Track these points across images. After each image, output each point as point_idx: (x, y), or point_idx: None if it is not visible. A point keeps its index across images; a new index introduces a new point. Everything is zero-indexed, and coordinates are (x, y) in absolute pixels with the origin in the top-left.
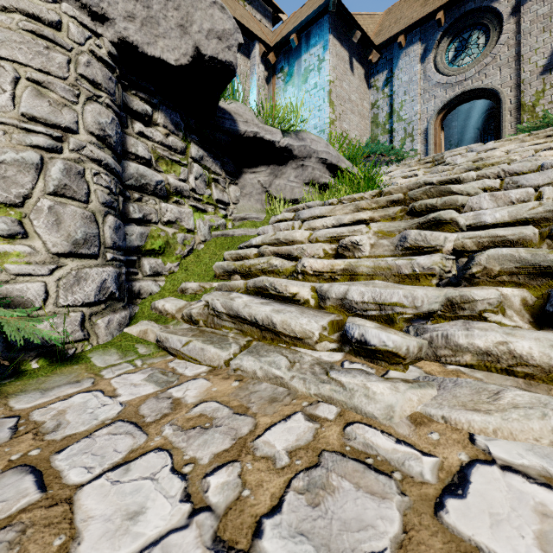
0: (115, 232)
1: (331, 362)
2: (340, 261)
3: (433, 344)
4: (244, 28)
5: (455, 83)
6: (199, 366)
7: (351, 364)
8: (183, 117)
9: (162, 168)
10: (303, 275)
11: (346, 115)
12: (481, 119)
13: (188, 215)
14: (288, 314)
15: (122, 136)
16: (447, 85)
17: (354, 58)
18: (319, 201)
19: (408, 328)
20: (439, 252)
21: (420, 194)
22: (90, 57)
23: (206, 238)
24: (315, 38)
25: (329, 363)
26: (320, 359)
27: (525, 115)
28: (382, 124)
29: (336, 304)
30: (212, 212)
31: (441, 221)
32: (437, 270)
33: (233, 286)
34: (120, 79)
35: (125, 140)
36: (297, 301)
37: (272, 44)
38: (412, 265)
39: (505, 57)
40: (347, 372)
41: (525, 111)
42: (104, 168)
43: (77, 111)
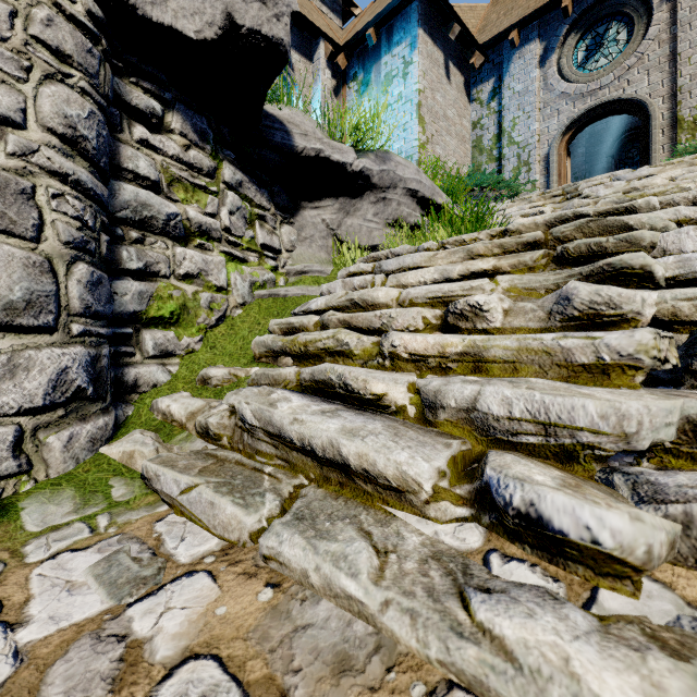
0: (89, 289)
1: (461, 552)
2: (456, 338)
3: (692, 530)
4: (304, 21)
5: (587, 93)
6: (205, 536)
7: (505, 562)
8: (212, 124)
9: (177, 196)
10: (393, 360)
11: (441, 136)
12: (616, 144)
13: (218, 266)
14: (370, 439)
15: (112, 143)
16: (575, 96)
17: (451, 61)
18: (410, 246)
19: (608, 476)
20: (630, 324)
21: (571, 232)
22: (53, 12)
23: (246, 300)
24: (400, 33)
25: (458, 555)
26: (437, 544)
27: (684, 134)
28: (487, 150)
29: (457, 418)
30: (255, 262)
31: (623, 271)
32: (647, 359)
33: (278, 377)
34: (109, 57)
35: (118, 150)
36: (385, 407)
37: (342, 43)
38: (596, 349)
39: (656, 57)
40: (509, 599)
41: (684, 129)
42: (74, 188)
43: (25, 92)
